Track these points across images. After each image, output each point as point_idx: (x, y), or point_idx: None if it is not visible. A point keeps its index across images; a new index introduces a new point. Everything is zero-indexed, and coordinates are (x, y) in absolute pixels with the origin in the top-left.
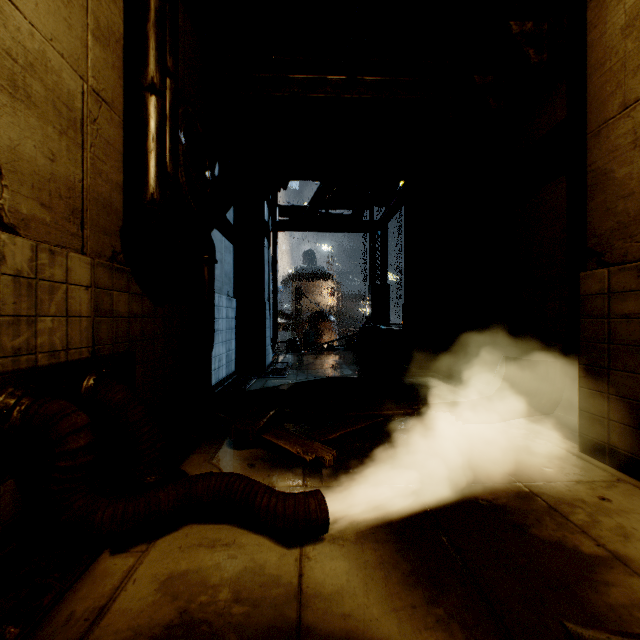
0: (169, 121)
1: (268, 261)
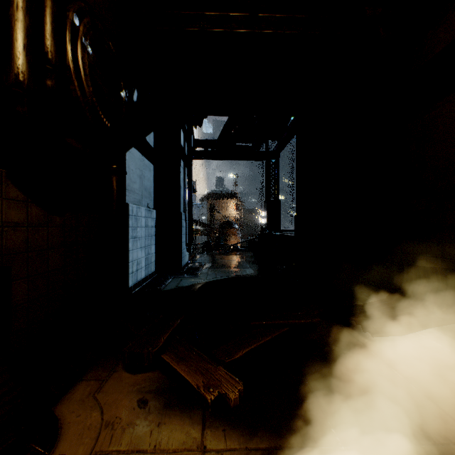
0: (50, 0)
1: (184, 179)
